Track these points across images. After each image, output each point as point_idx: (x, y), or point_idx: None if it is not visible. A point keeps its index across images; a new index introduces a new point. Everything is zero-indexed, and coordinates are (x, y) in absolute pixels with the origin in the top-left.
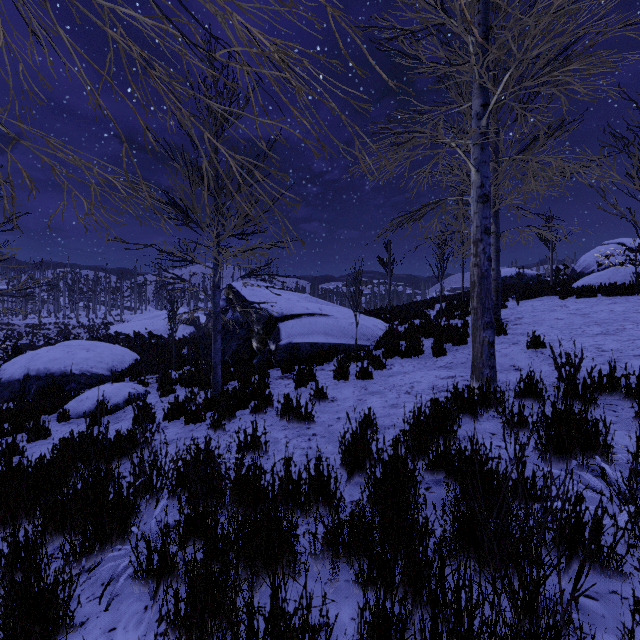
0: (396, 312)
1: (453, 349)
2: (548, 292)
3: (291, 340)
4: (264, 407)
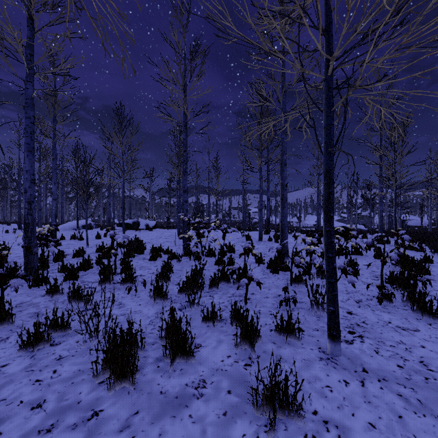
0: None
1: None
2: None
3: (408, 224)
4: None
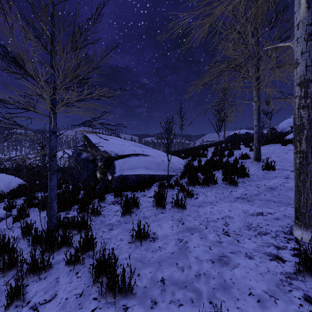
0: (186, 153)
1: (239, 181)
2: (274, 141)
3: (122, 173)
4: (84, 252)
